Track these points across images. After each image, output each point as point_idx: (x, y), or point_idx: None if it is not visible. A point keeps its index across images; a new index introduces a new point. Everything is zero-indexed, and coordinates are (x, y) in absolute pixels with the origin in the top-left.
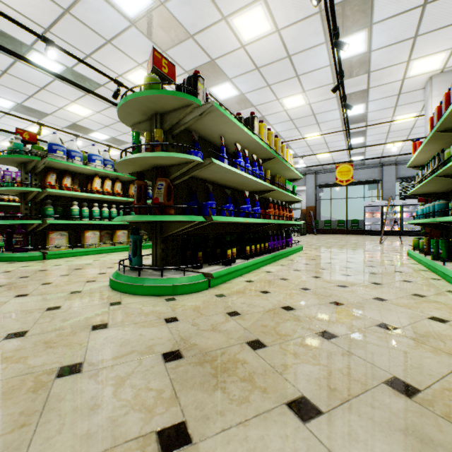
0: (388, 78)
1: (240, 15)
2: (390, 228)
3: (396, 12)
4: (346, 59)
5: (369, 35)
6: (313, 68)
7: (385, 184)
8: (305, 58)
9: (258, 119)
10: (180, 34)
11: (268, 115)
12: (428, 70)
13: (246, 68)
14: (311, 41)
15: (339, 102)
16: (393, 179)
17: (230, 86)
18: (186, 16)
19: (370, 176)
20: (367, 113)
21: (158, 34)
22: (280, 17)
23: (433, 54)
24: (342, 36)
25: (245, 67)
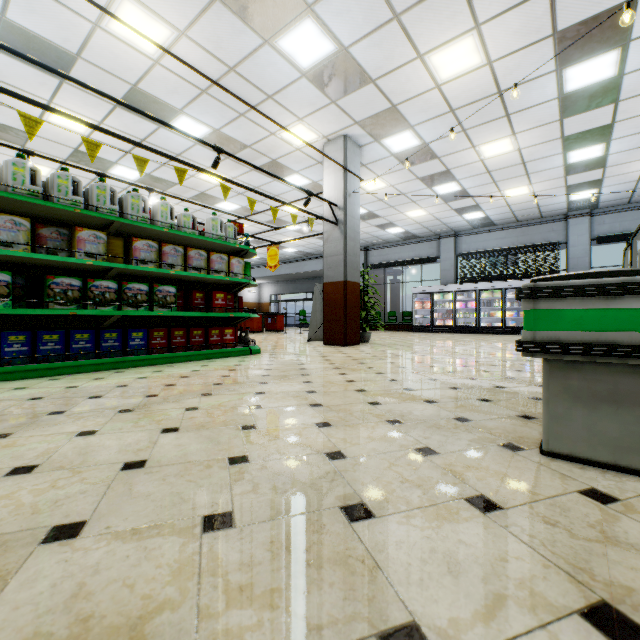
0: (280, 150)
1: (51, 116)
2: (442, 323)
3: (188, 99)
4: (205, 138)
5: (193, 118)
6: (183, 147)
7: (443, 263)
8: (161, 140)
9: (202, 195)
10: (19, 133)
11: (206, 191)
12: (310, 139)
13: (118, 153)
14: (145, 127)
15: (264, 174)
16: (452, 255)
17: (126, 168)
18: (7, 121)
19: (427, 252)
20: (317, 182)
21: (1, 134)
22: (87, 113)
23: (288, 126)
24: (168, 121)
25: (115, 152)
